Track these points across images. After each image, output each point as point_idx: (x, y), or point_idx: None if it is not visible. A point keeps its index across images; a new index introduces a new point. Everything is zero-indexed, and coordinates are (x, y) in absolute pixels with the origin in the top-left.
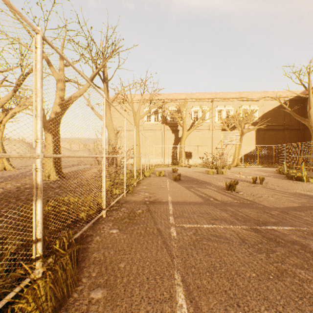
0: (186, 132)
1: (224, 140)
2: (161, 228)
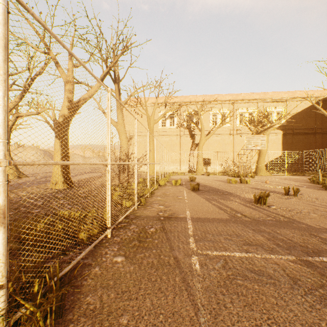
0: (204, 137)
1: (247, 145)
2: (179, 256)
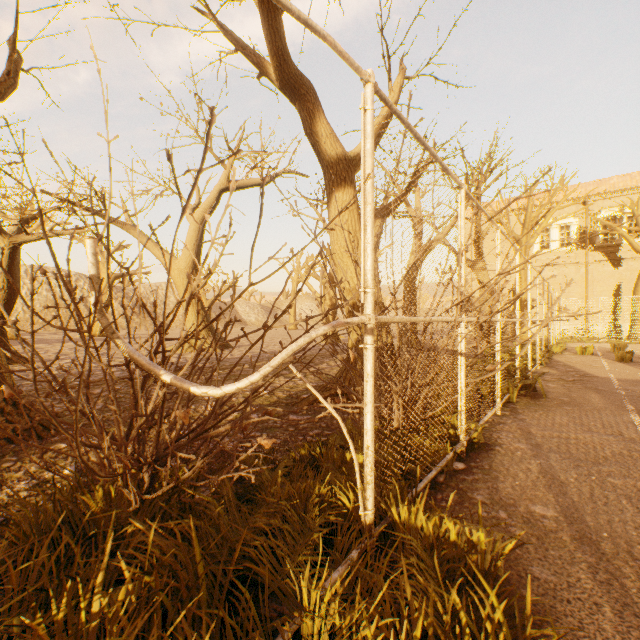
0: None
1: None
2: (604, 389)
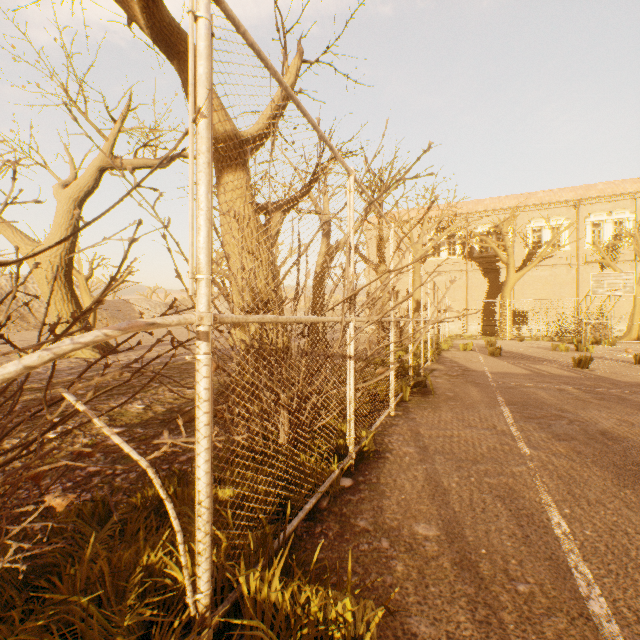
0: (514, 274)
1: (595, 288)
2: (481, 382)
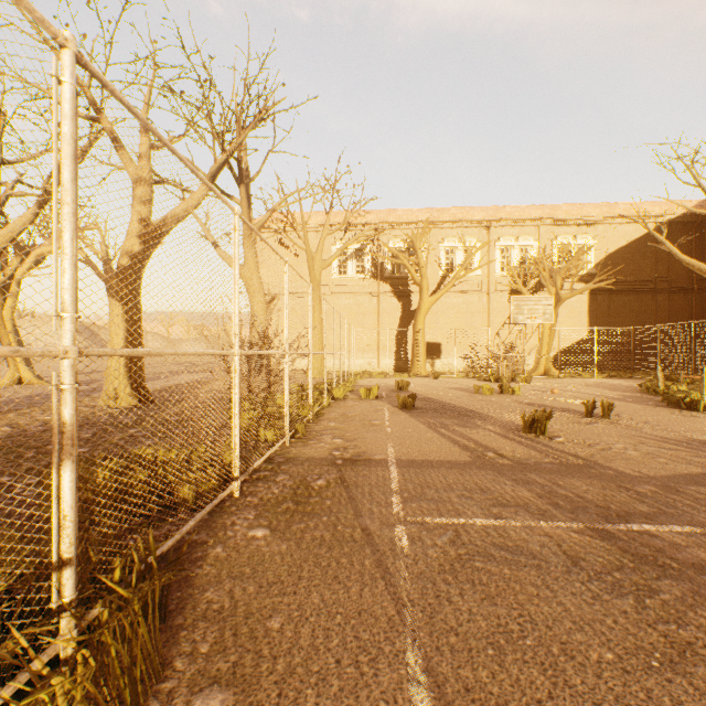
0: (428, 298)
1: (516, 315)
2: (371, 527)
